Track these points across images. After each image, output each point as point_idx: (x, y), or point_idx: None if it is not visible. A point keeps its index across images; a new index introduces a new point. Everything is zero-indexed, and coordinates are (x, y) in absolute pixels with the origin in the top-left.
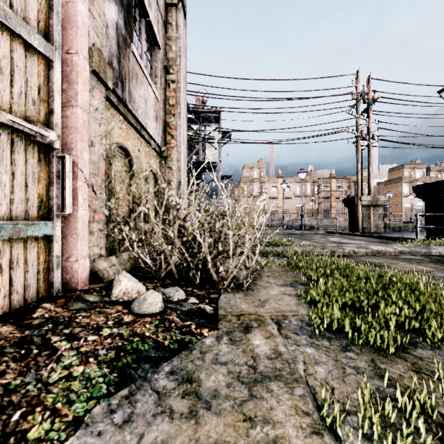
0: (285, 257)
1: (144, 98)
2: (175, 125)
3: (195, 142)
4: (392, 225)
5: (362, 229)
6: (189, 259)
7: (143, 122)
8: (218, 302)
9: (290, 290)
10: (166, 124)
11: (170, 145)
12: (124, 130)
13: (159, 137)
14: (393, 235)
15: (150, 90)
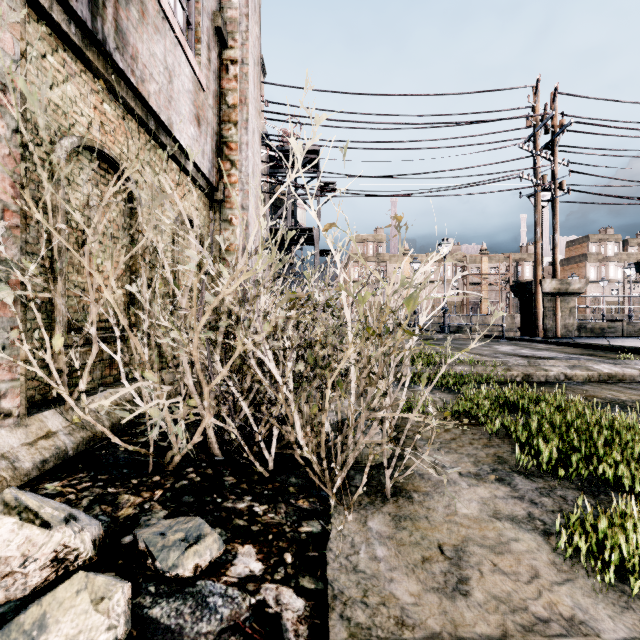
0: (442, 386)
1: (165, 64)
2: (239, 142)
3: (282, 199)
4: (590, 325)
5: (543, 332)
6: (249, 414)
7: (163, 114)
8: (323, 560)
9: (504, 497)
10: (222, 141)
11: (228, 179)
12: (110, 118)
13: (204, 158)
14: (594, 341)
15: (183, 58)
